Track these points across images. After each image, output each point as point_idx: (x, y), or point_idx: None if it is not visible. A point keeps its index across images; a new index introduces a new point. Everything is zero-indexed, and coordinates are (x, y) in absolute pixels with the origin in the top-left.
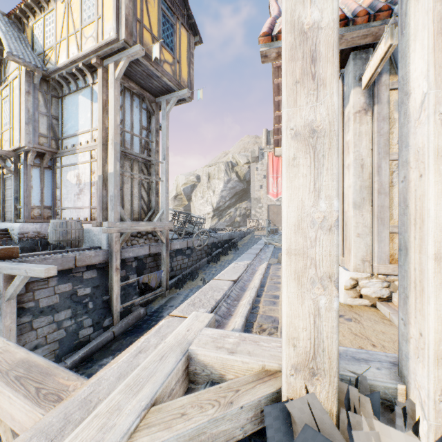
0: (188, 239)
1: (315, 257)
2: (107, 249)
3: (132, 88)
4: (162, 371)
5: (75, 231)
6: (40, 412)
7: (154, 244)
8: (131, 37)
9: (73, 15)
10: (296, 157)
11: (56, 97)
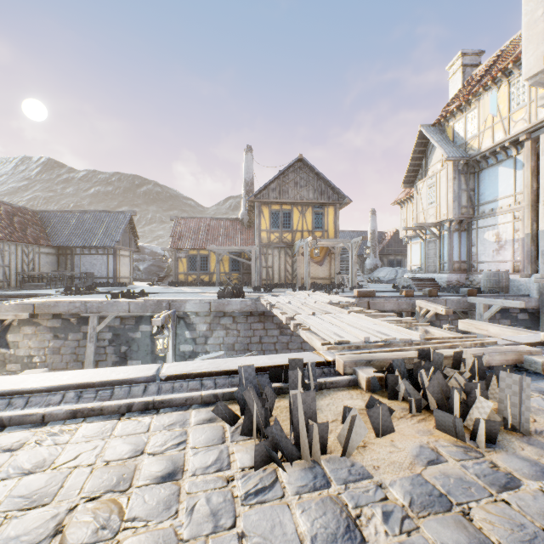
0: None
1: None
2: (537, 297)
3: None
4: None
5: (504, 281)
6: None
7: None
8: None
9: (498, 107)
10: None
11: (472, 173)
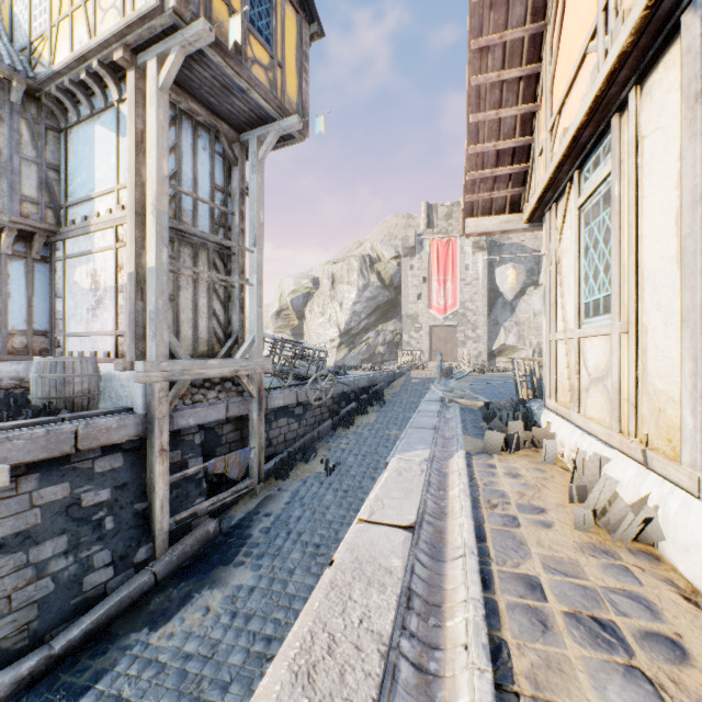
0: (299, 388)
1: None
2: (143, 413)
3: (194, 113)
4: None
5: (82, 379)
6: None
7: (236, 399)
8: (188, 5)
9: None
10: None
11: (56, 130)
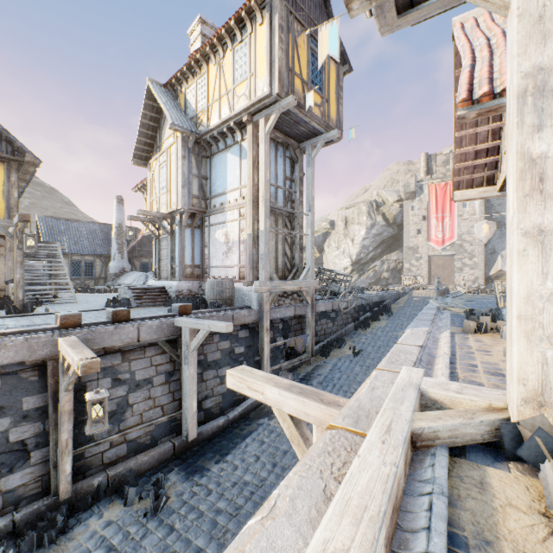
0: (333, 300)
1: (543, 321)
2: (258, 309)
3: (277, 138)
4: (409, 396)
5: (229, 290)
6: (334, 409)
7: (299, 305)
8: (283, 89)
9: (225, 76)
10: (525, 249)
11: (205, 157)
